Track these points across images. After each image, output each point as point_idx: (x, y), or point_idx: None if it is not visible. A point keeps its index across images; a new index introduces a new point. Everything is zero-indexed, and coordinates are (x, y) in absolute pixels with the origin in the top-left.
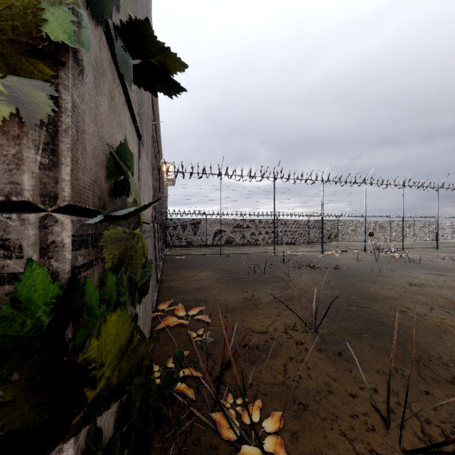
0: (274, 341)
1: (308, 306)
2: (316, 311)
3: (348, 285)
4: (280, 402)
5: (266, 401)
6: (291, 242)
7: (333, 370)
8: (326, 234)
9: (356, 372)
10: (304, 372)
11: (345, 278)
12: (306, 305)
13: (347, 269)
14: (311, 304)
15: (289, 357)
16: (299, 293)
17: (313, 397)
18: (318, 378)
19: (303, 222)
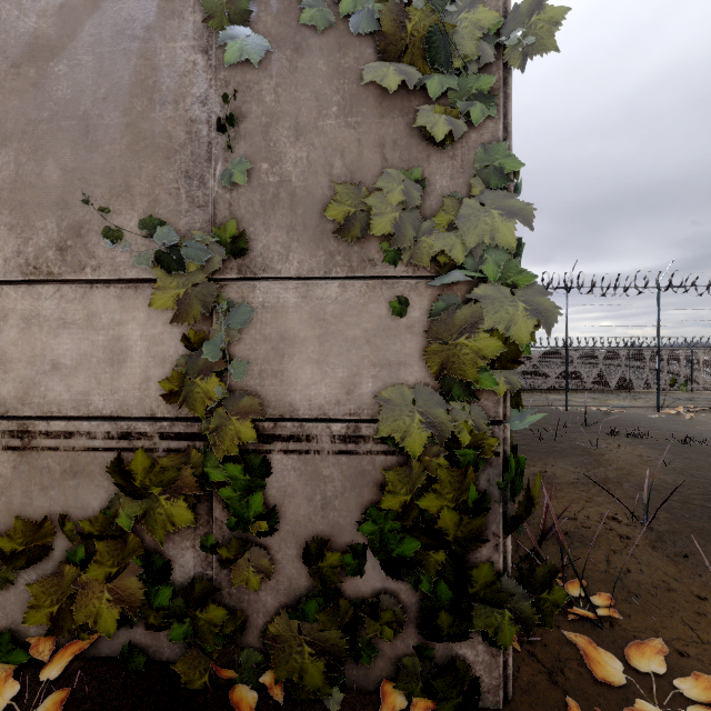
0: (587, 529)
1: (635, 494)
2: (647, 502)
3: (706, 470)
4: (605, 586)
5: (588, 582)
6: (593, 388)
7: (674, 570)
8: (666, 376)
9: (709, 577)
10: (633, 566)
11: (702, 458)
12: (630, 492)
13: (707, 442)
14: (639, 492)
15: (612, 549)
16: (618, 475)
17: (646, 589)
18: (652, 574)
19: (617, 355)
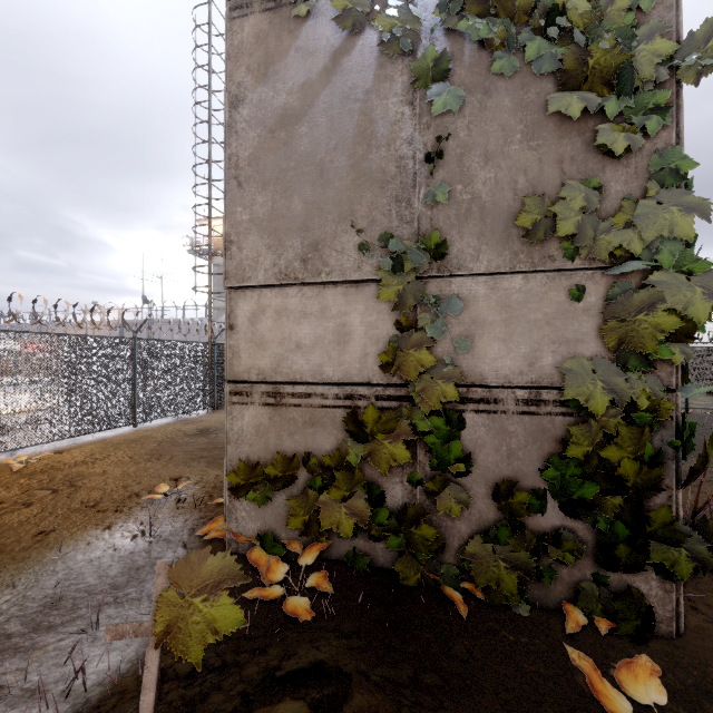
0: None
1: None
2: None
3: None
4: None
5: None
6: None
7: None
8: None
9: None
10: None
11: None
12: None
13: None
14: None
15: None
16: None
17: None
18: None
19: None
